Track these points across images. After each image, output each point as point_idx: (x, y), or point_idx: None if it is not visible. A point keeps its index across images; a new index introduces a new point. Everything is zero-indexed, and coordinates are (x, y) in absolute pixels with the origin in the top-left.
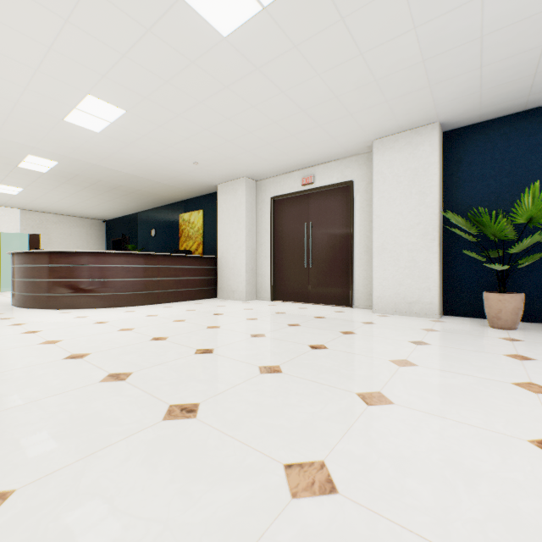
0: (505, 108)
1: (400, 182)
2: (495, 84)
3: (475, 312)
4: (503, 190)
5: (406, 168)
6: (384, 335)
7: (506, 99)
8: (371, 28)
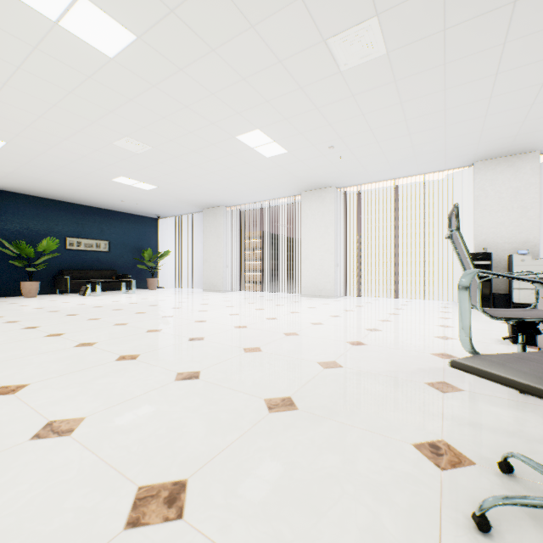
0: (28, 193)
1: None
2: (31, 187)
3: (10, 294)
4: (25, 231)
5: None
6: None
7: (31, 191)
8: (1, 161)
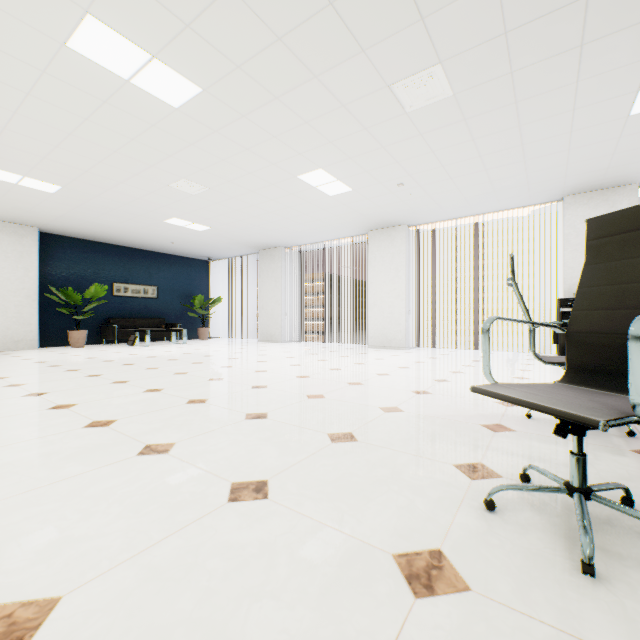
0: (74, 235)
1: (10, 257)
2: (79, 230)
3: (56, 343)
4: (71, 276)
5: (14, 249)
6: (41, 354)
7: (78, 234)
8: (53, 205)
